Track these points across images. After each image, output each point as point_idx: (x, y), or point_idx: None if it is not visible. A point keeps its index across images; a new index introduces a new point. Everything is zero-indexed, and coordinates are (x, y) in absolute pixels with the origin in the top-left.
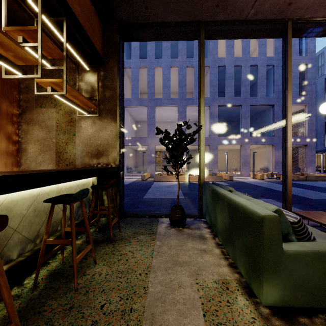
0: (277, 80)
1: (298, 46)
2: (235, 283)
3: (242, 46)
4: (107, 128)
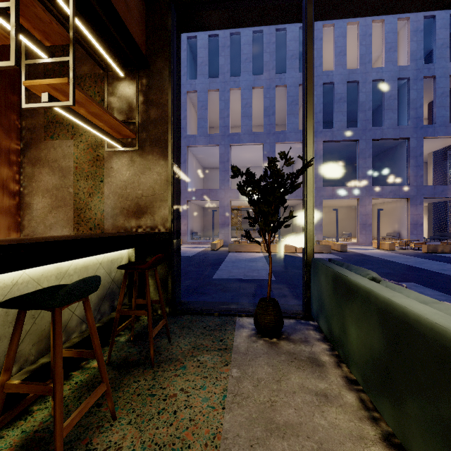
0: (414, 101)
1: (448, 48)
2: None
3: (360, 52)
4: (152, 169)
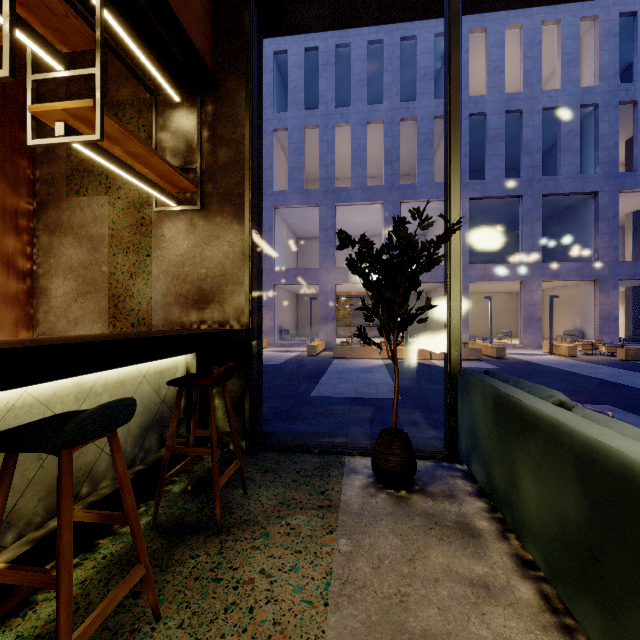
0: (605, 138)
1: None
2: None
3: (524, 68)
4: (221, 237)
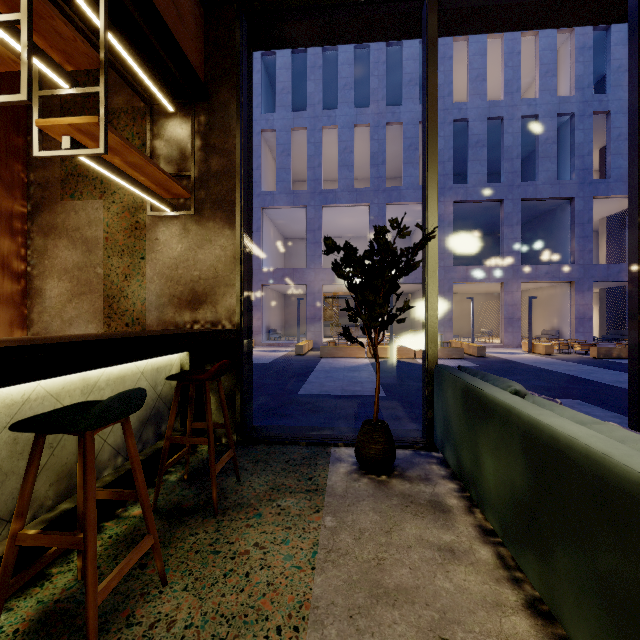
0: (580, 146)
1: (626, 72)
2: None
3: (505, 77)
4: (213, 241)
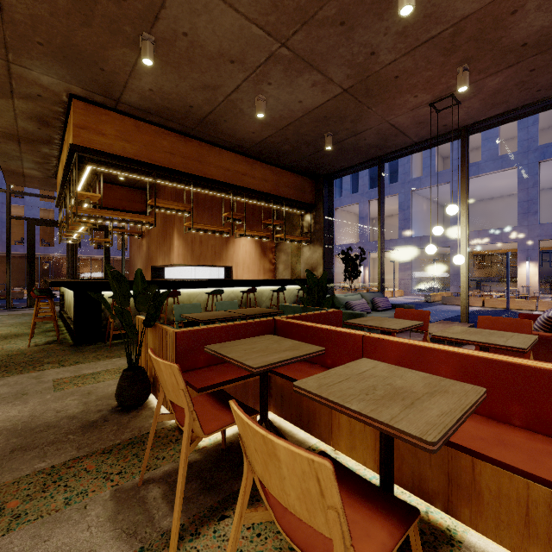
0: None
1: None
2: None
3: None
4: (317, 251)
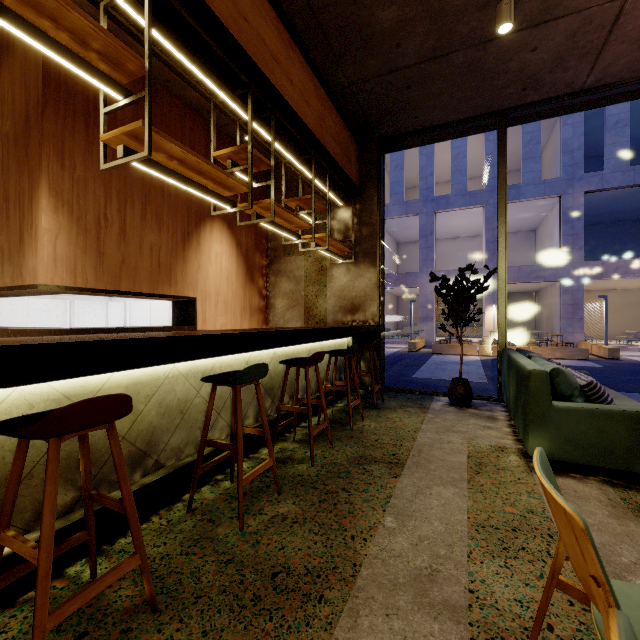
0: None
1: None
2: (513, 450)
3: None
4: (364, 275)
